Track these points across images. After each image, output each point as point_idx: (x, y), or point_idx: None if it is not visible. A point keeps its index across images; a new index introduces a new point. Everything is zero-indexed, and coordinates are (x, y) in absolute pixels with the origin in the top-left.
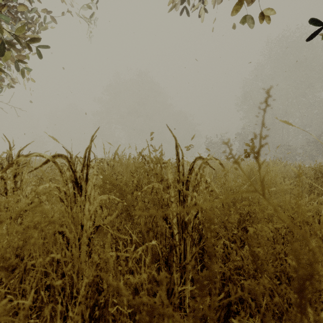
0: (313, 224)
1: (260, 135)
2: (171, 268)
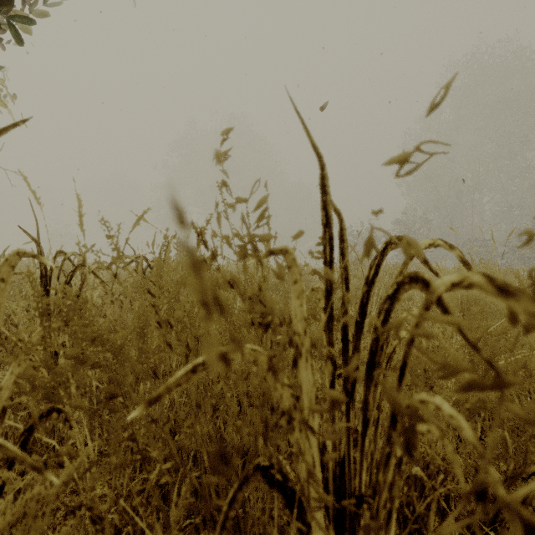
0: None
1: None
2: None
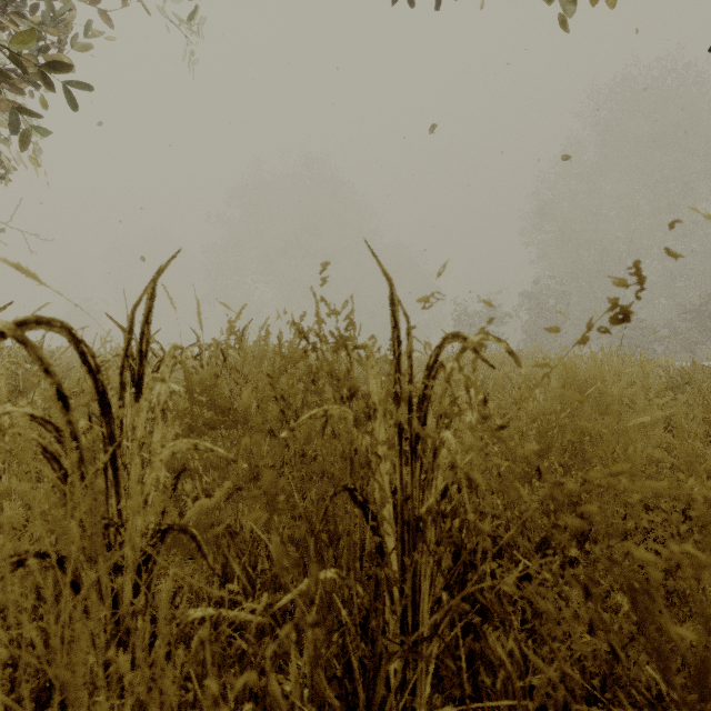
0: None
1: None
2: (377, 644)
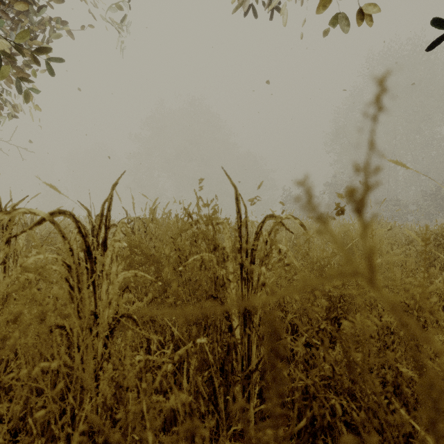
0: (438, 314)
1: (365, 167)
2: (229, 377)
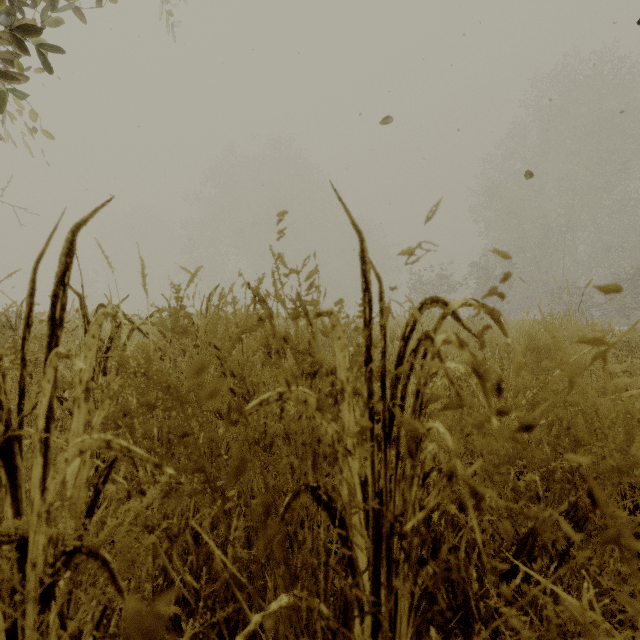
0: None
1: None
2: None
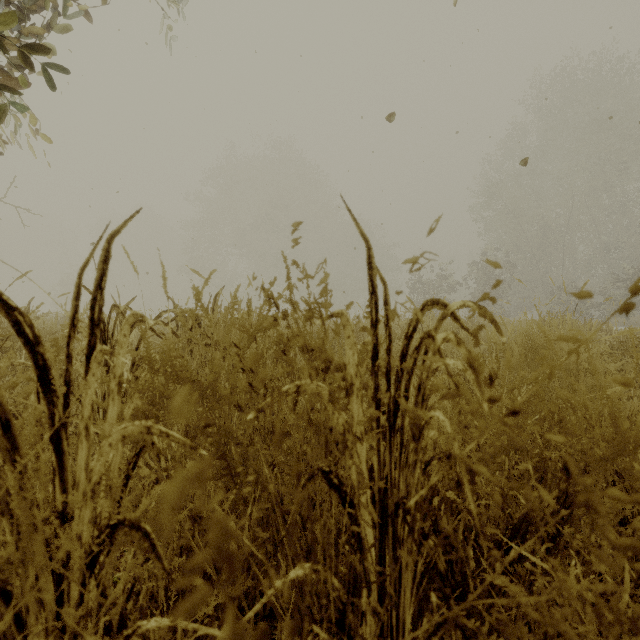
0: None
1: None
2: None
